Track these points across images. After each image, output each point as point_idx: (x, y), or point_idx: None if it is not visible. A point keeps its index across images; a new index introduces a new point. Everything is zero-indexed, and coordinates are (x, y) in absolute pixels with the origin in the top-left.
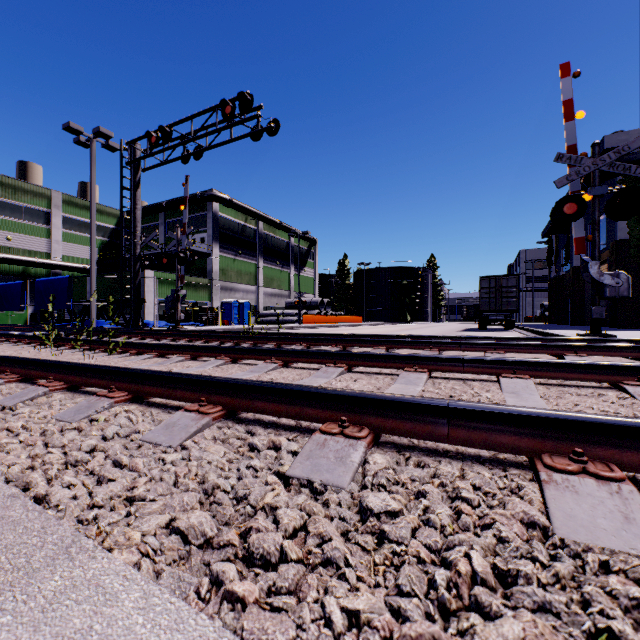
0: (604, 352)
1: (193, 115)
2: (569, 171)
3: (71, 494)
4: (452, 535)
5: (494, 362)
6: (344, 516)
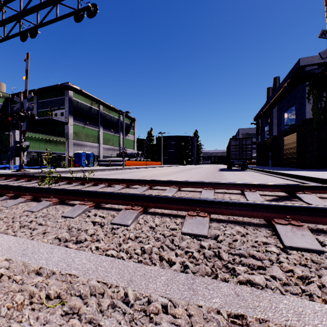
0: None
1: None
2: None
3: None
4: None
5: None
6: None
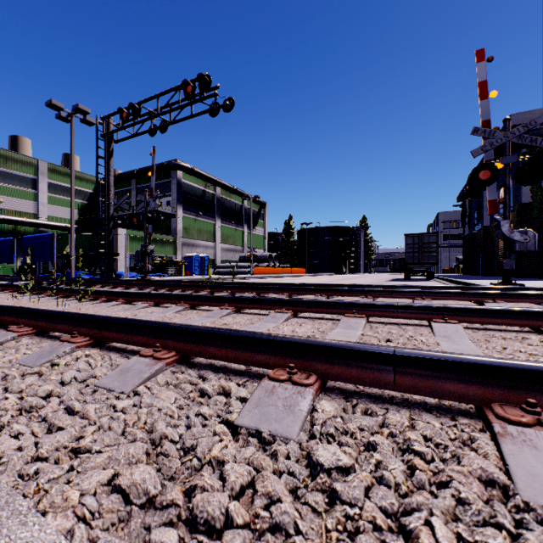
0: (519, 299)
1: (159, 94)
2: (484, 143)
3: (16, 445)
4: (409, 497)
5: (425, 308)
6: (293, 473)
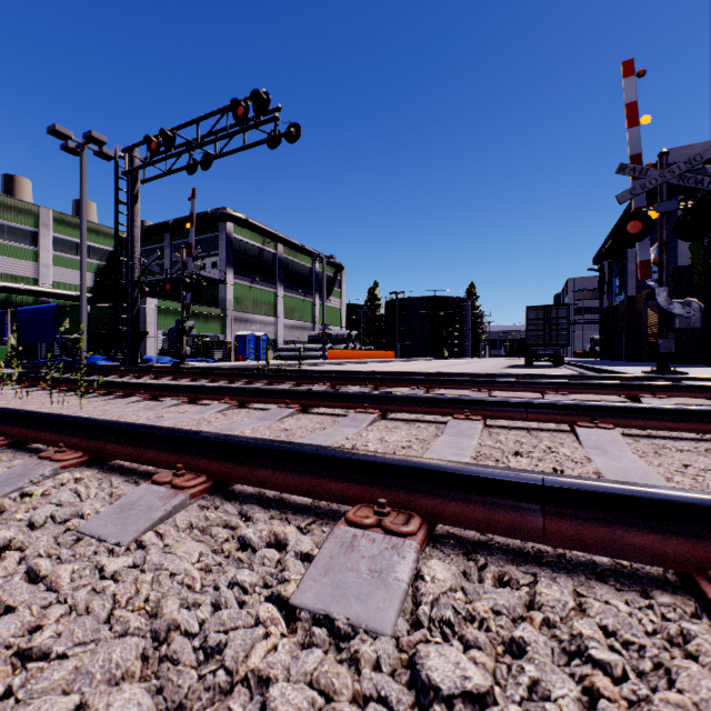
0: (687, 393)
1: (200, 117)
2: (633, 184)
3: None
4: None
5: (566, 407)
6: (389, 706)
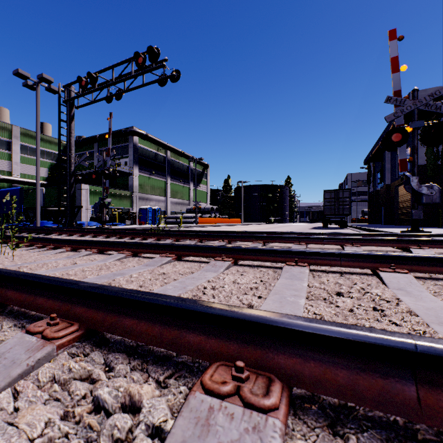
0: (441, 245)
1: (114, 65)
2: (395, 110)
3: None
4: None
5: (370, 256)
6: None
